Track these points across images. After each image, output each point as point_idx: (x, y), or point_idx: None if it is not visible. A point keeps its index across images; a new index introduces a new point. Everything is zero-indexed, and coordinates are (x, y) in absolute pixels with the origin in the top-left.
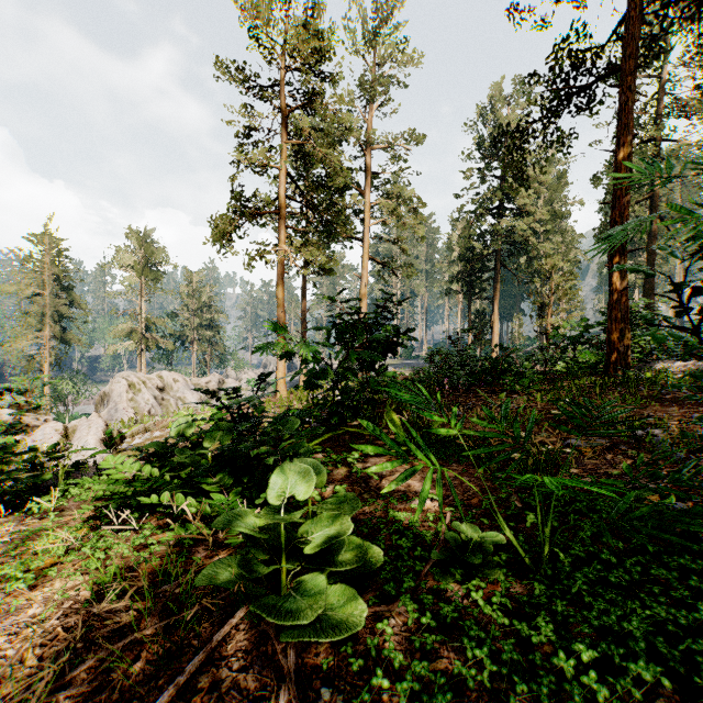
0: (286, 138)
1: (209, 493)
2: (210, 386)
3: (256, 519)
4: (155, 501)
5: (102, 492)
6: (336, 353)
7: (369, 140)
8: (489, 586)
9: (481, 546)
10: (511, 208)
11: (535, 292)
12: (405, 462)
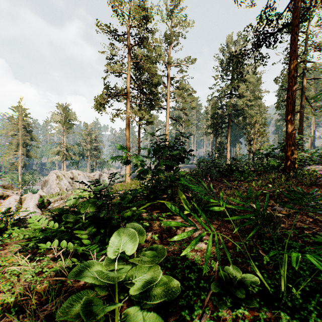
0: (130, 59)
1: (83, 238)
2: (95, 177)
3: (99, 267)
4: (48, 246)
5: (28, 235)
6: (153, 161)
7: (169, 61)
8: (248, 310)
9: (241, 281)
10: (235, 94)
11: (247, 133)
12: (195, 231)
